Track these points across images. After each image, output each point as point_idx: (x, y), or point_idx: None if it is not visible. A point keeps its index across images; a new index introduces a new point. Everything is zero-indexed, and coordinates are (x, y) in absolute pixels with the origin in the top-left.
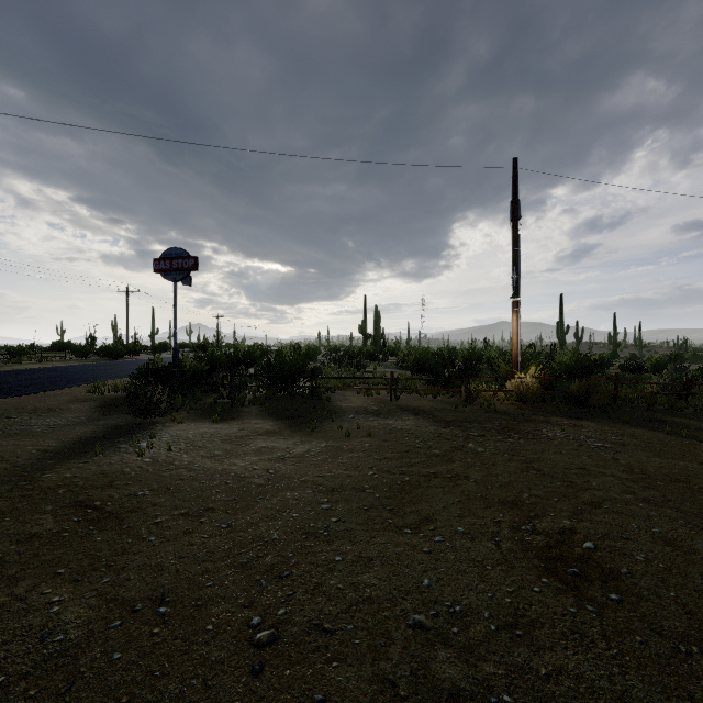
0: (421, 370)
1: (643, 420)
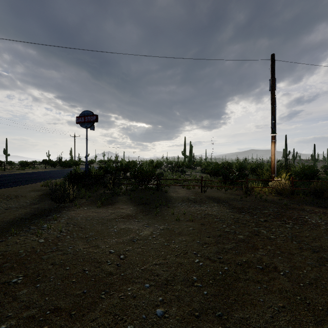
0: (215, 174)
1: None
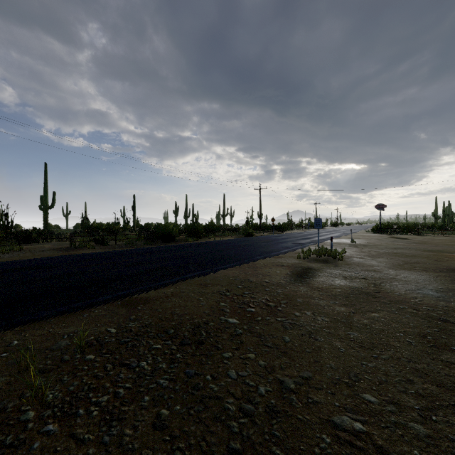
0: None
1: None
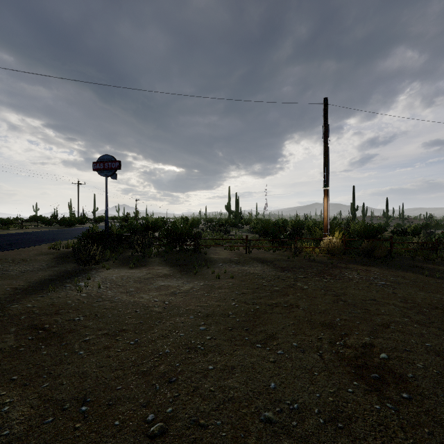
0: (265, 234)
1: (409, 266)
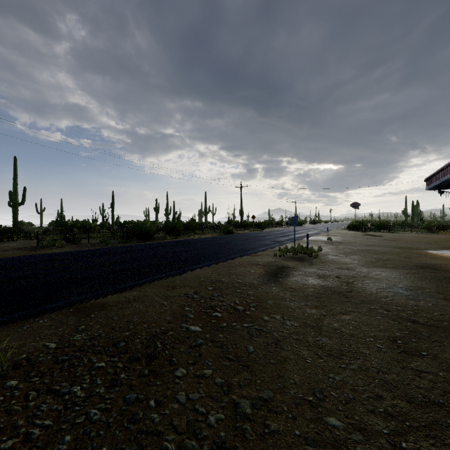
0: None
1: None
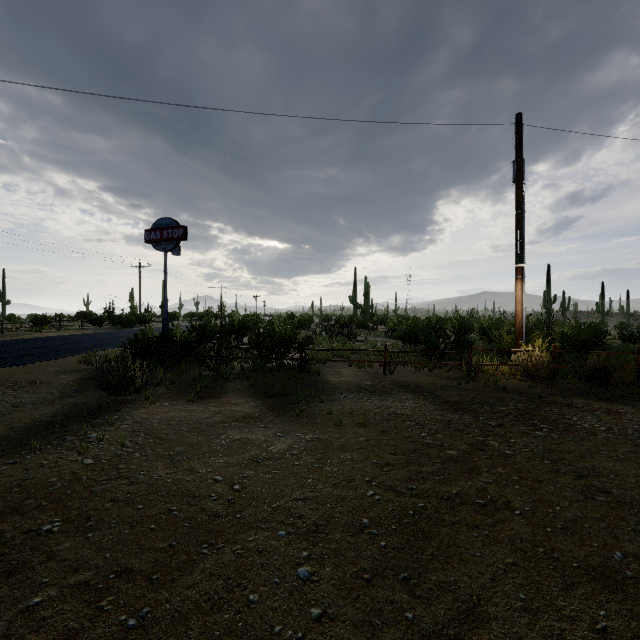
0: (412, 340)
1: None
